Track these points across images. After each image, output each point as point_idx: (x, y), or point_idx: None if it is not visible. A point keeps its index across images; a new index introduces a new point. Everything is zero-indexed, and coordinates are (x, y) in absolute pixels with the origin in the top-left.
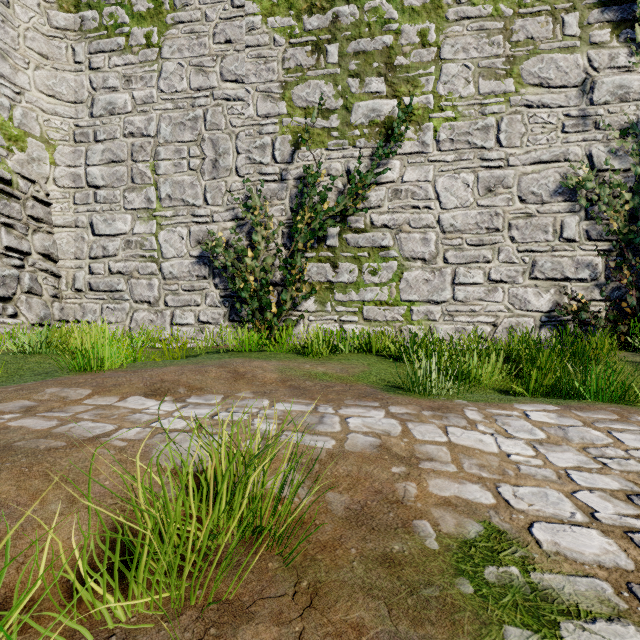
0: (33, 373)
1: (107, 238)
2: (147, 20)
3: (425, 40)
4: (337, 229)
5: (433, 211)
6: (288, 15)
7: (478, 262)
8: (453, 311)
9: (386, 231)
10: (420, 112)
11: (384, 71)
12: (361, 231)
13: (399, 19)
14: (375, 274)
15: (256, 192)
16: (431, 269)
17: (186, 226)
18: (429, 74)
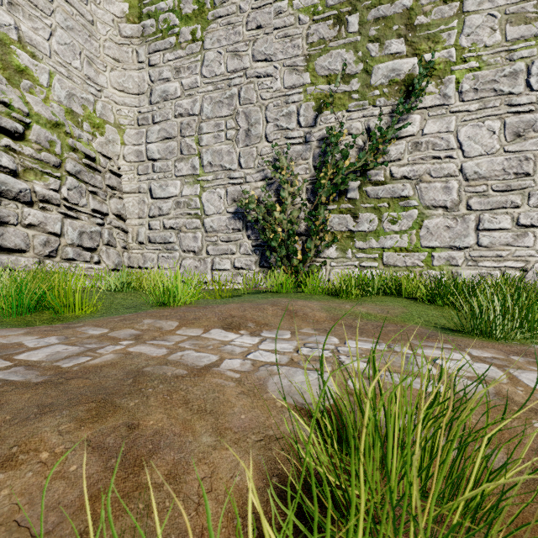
0: (124, 307)
1: (162, 200)
2: (192, 20)
3: None
4: (357, 183)
5: (455, 160)
6: None
7: (505, 208)
8: (477, 256)
9: (406, 182)
10: (441, 66)
11: (404, 32)
12: (381, 183)
13: None
14: (395, 223)
15: (283, 154)
16: (453, 216)
17: (224, 187)
18: (451, 28)
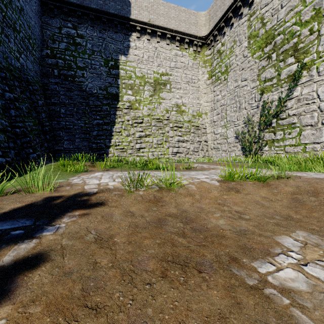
0: None
1: (216, 135)
2: (224, 73)
3: (312, 31)
4: (275, 120)
5: (316, 103)
6: (259, 51)
7: None
8: None
9: (294, 116)
10: (309, 63)
11: (293, 53)
12: (284, 119)
13: (300, 29)
14: (289, 134)
15: (250, 113)
16: (315, 129)
17: (232, 128)
18: (314, 45)
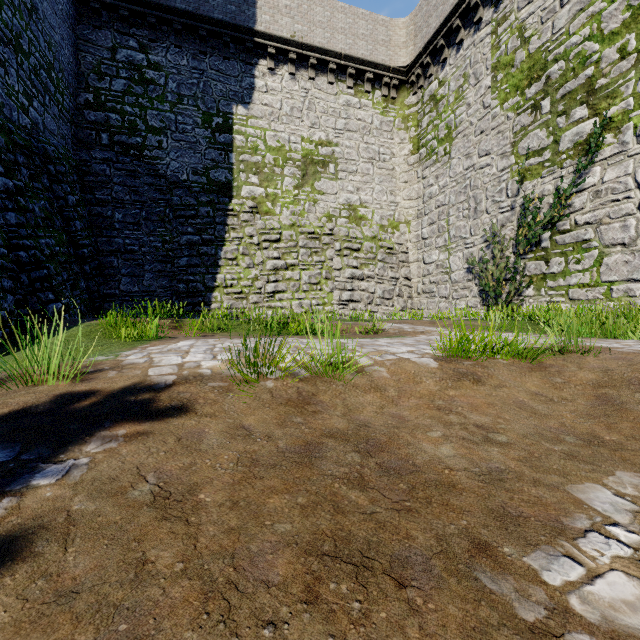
0: None
1: (429, 265)
2: (444, 141)
3: (624, 52)
4: (548, 234)
5: (633, 200)
6: (515, 95)
7: None
8: None
9: (587, 227)
10: (619, 117)
11: (586, 99)
12: (567, 231)
13: (599, 49)
14: (578, 263)
15: (497, 221)
16: (630, 251)
17: (461, 251)
18: (628, 80)
